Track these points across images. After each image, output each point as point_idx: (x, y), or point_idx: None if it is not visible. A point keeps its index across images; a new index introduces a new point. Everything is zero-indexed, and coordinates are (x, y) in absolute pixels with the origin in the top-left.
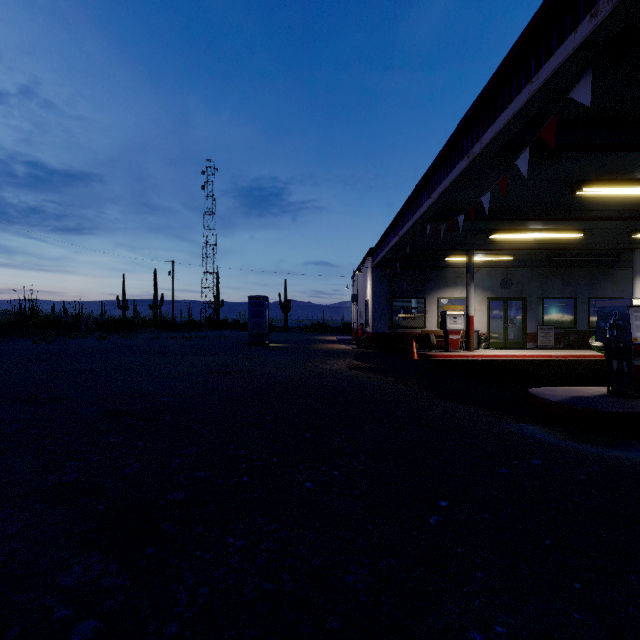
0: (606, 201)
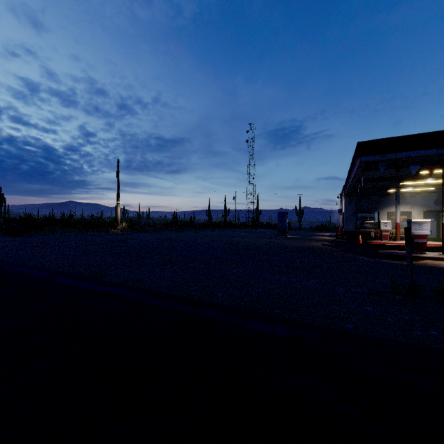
0: None
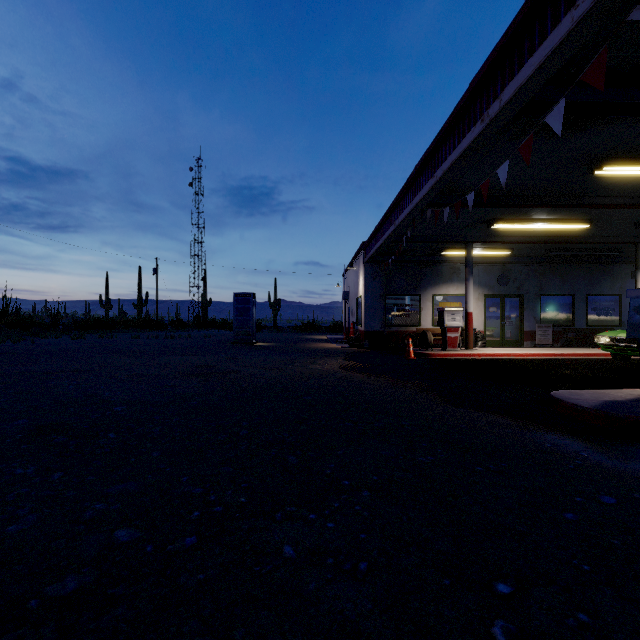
0: (621, 185)
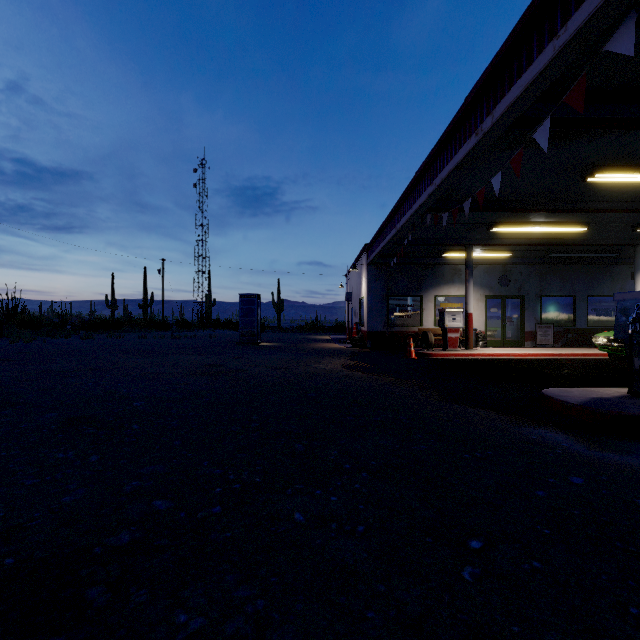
0: (615, 191)
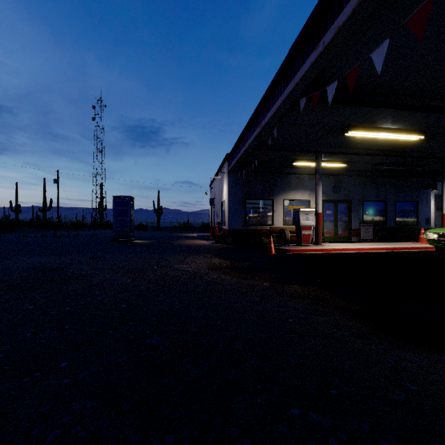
0: None
